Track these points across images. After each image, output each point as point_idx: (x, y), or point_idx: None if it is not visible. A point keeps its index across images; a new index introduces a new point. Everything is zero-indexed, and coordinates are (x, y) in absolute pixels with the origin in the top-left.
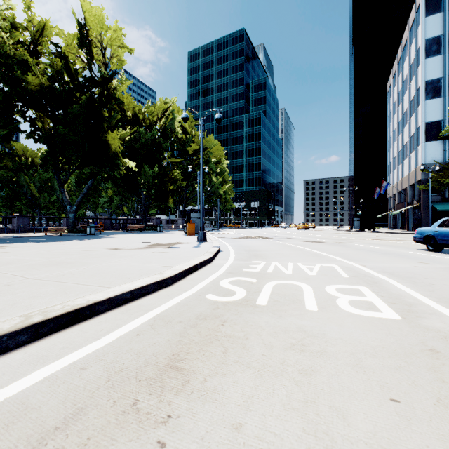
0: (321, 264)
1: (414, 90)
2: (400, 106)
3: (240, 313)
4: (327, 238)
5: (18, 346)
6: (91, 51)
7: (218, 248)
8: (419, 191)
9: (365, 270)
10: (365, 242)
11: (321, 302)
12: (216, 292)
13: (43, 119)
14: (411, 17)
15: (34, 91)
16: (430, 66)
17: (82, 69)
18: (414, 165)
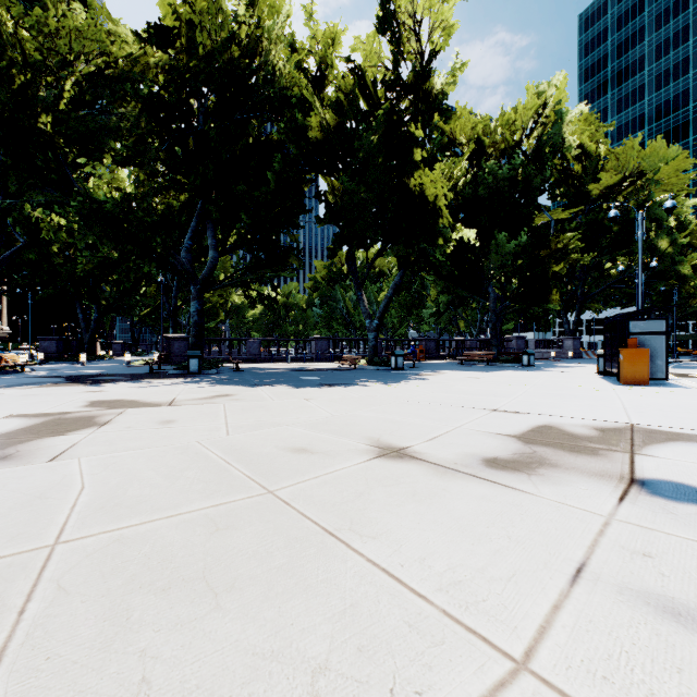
0: None
1: None
2: None
3: None
4: None
5: None
6: (398, 41)
7: None
8: None
9: None
10: None
11: None
12: None
13: (337, 190)
14: None
15: (318, 141)
16: None
17: None
18: None
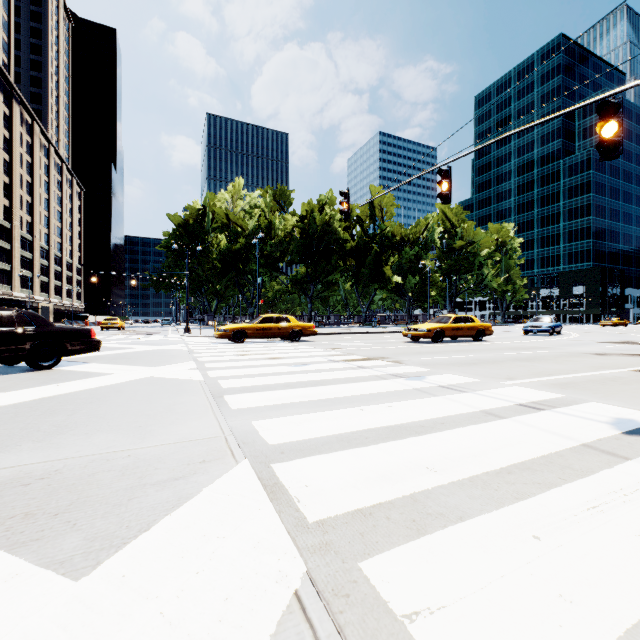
0: None
1: None
2: None
3: None
4: None
5: (379, 333)
6: (375, 213)
7: None
8: None
9: None
10: None
11: None
12: None
13: (349, 258)
14: None
15: (349, 249)
16: None
17: (369, 223)
18: None
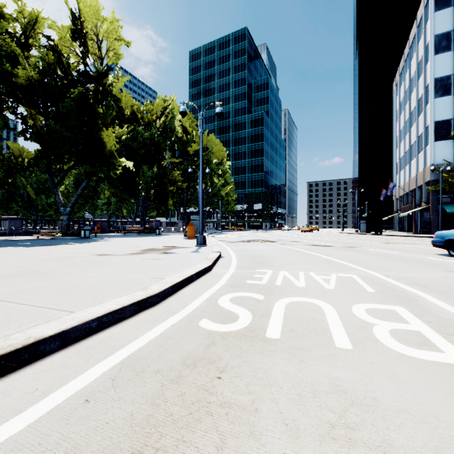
0: (337, 274)
1: (423, 88)
2: (407, 105)
3: (244, 354)
4: (335, 241)
5: None
6: (86, 45)
7: (218, 253)
8: (427, 192)
9: (391, 282)
10: (377, 246)
11: (353, 333)
12: (213, 315)
13: (35, 116)
14: (419, 13)
15: (24, 86)
16: (439, 63)
17: (76, 64)
18: (423, 166)
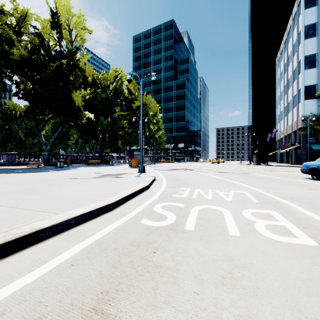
0: (234, 191)
1: (296, 62)
2: (285, 74)
3: (170, 239)
4: (234, 169)
5: None
6: (61, 32)
7: (153, 177)
8: (299, 135)
9: (270, 196)
10: (263, 173)
11: (241, 227)
12: (150, 216)
13: (25, 82)
14: (294, 10)
15: (18, 61)
16: (308, 45)
17: (54, 46)
18: (296, 117)
